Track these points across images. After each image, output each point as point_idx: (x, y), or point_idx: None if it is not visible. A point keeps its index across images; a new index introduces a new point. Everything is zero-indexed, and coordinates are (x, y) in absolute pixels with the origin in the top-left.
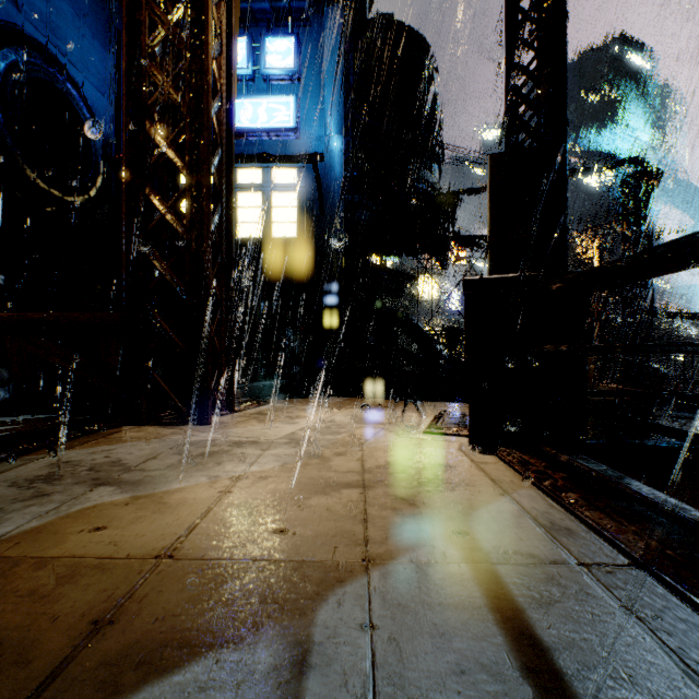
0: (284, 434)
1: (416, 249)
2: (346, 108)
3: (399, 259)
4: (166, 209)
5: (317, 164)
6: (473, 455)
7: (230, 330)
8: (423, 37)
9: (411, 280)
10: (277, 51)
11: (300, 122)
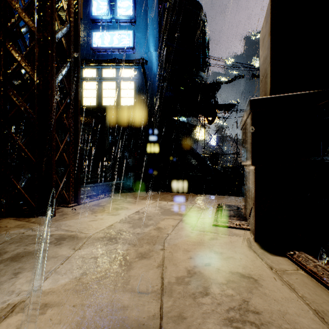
0: (104, 226)
1: (195, 113)
2: (160, 37)
3: (186, 120)
4: (21, 57)
5: (143, 64)
6: (267, 258)
7: (77, 149)
8: (199, 3)
9: (193, 127)
10: (123, 7)
11: (136, 45)
